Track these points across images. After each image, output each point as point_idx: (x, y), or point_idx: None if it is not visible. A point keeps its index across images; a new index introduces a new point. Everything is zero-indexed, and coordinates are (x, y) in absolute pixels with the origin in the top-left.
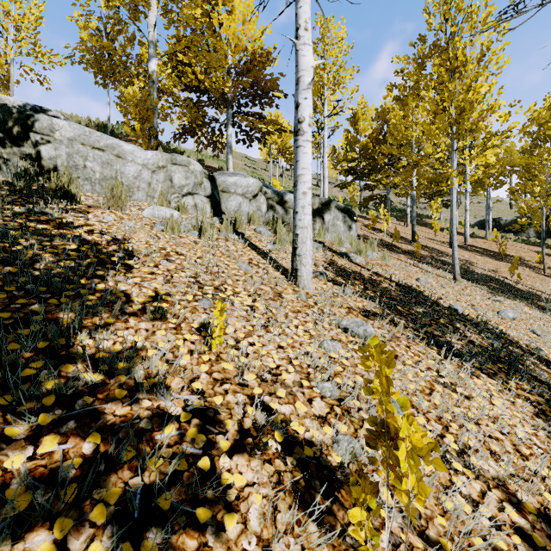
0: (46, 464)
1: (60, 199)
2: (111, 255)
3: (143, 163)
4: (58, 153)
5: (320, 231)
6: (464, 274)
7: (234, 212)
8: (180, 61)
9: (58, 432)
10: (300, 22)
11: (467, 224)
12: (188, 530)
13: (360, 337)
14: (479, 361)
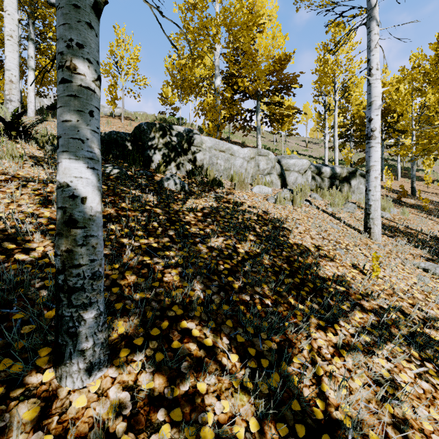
0: (365, 321)
1: (216, 186)
2: (273, 222)
3: (243, 156)
4: (204, 157)
5: (348, 193)
6: None
7: (292, 183)
8: (228, 73)
9: (356, 310)
10: (373, 65)
11: None
12: (437, 353)
13: (436, 274)
14: None
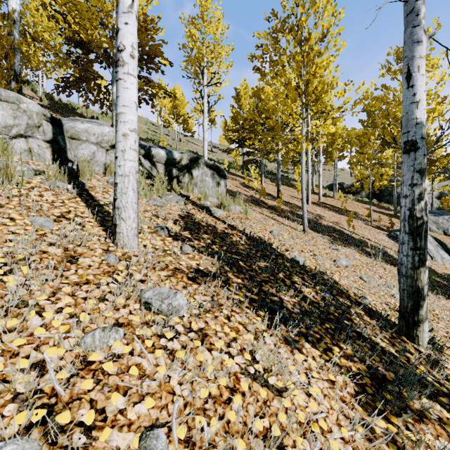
0: None
1: None
2: None
3: None
4: None
5: (188, 185)
6: (314, 226)
7: (87, 161)
8: (56, 10)
9: None
10: None
11: (320, 186)
12: None
13: (163, 313)
14: (306, 323)
